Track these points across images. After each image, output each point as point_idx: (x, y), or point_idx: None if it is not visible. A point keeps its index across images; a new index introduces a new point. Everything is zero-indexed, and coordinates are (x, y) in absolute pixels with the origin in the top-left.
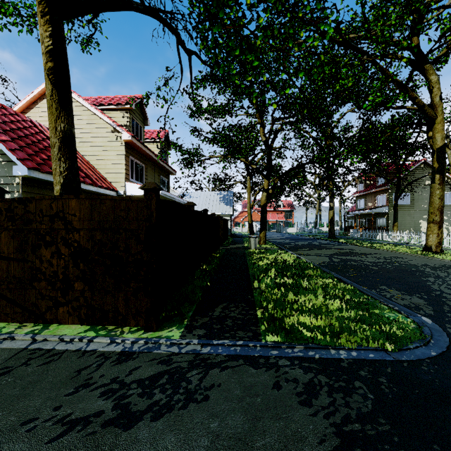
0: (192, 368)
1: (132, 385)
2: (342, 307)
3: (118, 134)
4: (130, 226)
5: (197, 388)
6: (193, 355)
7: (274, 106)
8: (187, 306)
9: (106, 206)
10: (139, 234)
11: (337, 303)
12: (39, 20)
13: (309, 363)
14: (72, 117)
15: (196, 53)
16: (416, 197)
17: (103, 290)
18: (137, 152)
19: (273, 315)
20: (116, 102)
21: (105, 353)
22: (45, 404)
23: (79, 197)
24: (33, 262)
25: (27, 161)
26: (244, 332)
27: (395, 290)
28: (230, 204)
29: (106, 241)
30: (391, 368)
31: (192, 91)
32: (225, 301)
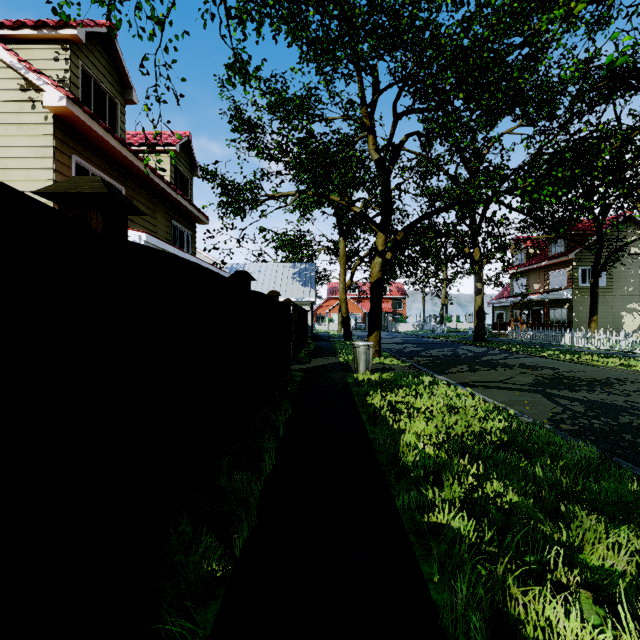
0: None
1: None
2: None
3: (37, 94)
4: None
5: None
6: None
7: None
8: None
9: None
10: None
11: None
12: None
13: None
14: None
15: None
16: (615, 274)
17: None
18: (102, 154)
19: None
20: (39, 23)
21: None
22: None
23: None
24: None
25: None
26: None
27: None
28: (310, 283)
29: None
30: None
31: (226, 7)
32: None
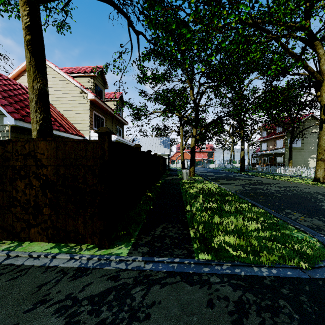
0: (136, 285)
1: (84, 301)
2: (259, 228)
3: (85, 94)
4: (87, 163)
5: (140, 306)
6: (137, 271)
7: (202, 70)
8: (134, 227)
9: (68, 147)
10: (95, 169)
11: (254, 224)
12: (19, 2)
13: (237, 281)
14: (46, 78)
15: (142, 33)
16: (305, 141)
17: (66, 215)
18: (99, 108)
19: (203, 235)
20: (83, 71)
21: (64, 269)
22: (4, 322)
23: (47, 139)
24: (10, 192)
25: (14, 114)
26: (180, 250)
27: (298, 213)
28: (167, 146)
29: (68, 175)
30: (308, 286)
31: (140, 62)
32: (164, 222)
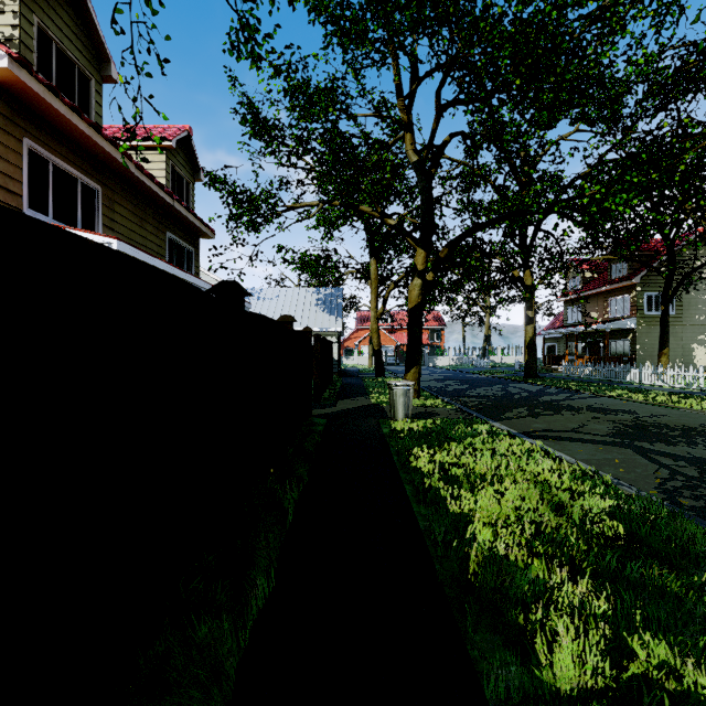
0: None
1: None
2: None
3: None
4: None
5: None
6: None
7: None
8: None
9: None
10: None
11: None
12: None
13: None
14: None
15: None
16: (685, 301)
17: None
18: (68, 141)
19: None
20: None
21: None
22: None
23: None
24: None
25: None
26: None
27: None
28: (336, 311)
29: None
30: None
31: None
32: None
